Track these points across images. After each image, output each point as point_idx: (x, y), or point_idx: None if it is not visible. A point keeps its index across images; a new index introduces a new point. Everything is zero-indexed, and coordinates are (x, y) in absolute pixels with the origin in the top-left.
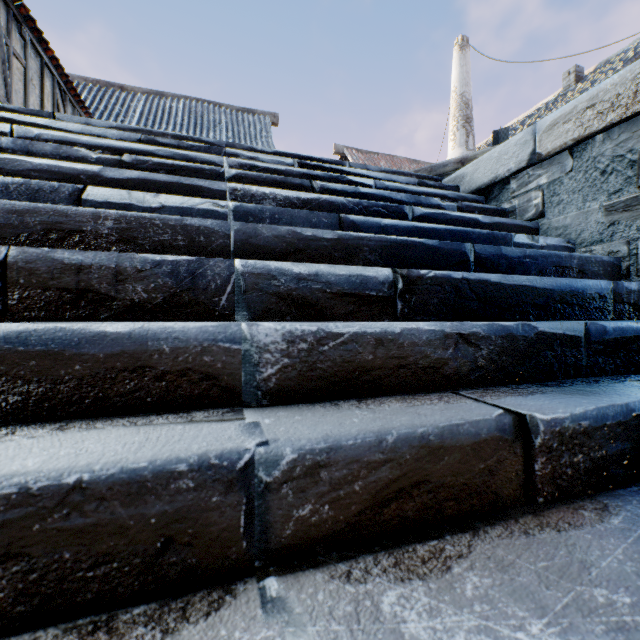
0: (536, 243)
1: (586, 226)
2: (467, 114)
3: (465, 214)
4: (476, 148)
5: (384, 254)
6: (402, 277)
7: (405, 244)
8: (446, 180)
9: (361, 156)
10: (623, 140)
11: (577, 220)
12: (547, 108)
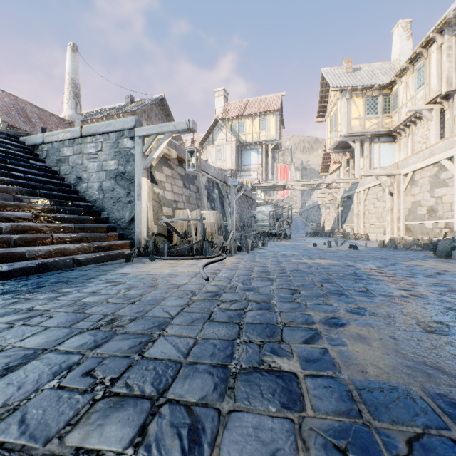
0: (38, 164)
1: (54, 163)
2: (77, 92)
3: (17, 152)
4: (87, 112)
5: None
6: None
7: None
8: (21, 138)
9: None
10: (59, 146)
11: (52, 161)
12: (118, 109)
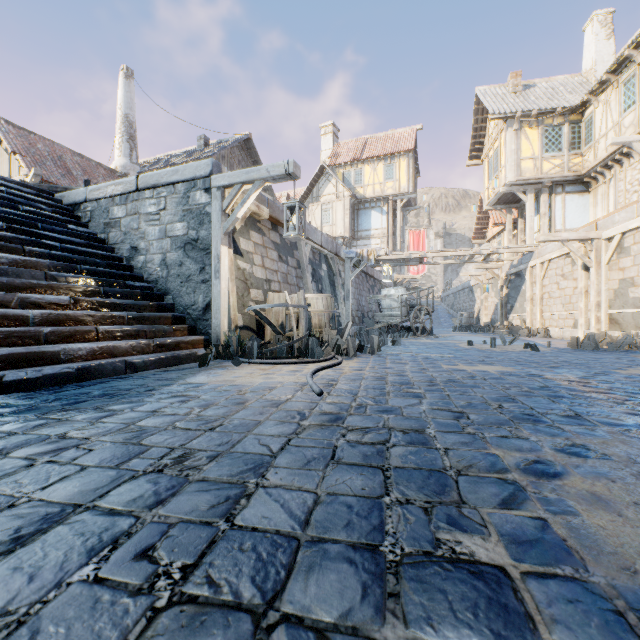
0: (79, 230)
1: (100, 228)
2: (132, 133)
3: (51, 214)
4: (146, 161)
5: (3, 220)
6: (7, 226)
7: (12, 218)
8: (58, 195)
9: (13, 130)
10: (107, 204)
11: (99, 225)
12: (186, 156)
